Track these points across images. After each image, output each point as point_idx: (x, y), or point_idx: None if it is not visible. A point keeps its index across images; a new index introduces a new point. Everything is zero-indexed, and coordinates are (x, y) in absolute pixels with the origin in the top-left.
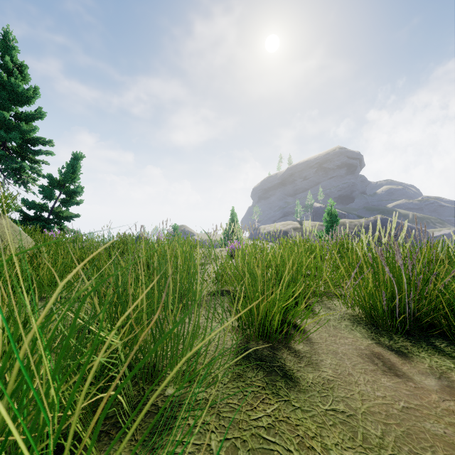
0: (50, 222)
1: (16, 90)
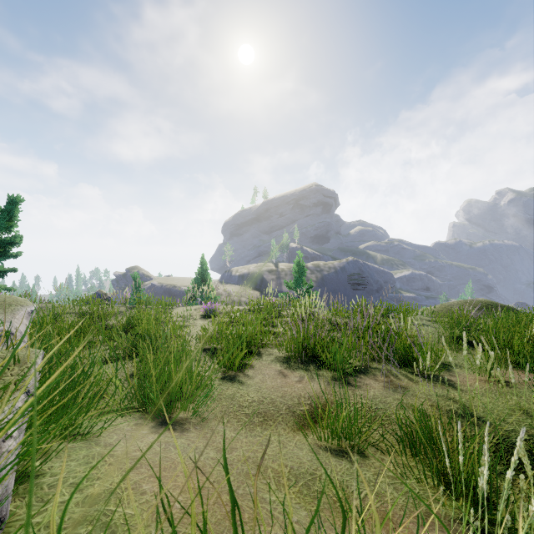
0: None
1: None
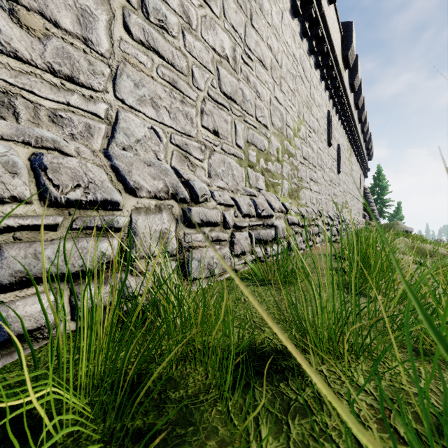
0: None
1: (383, 186)
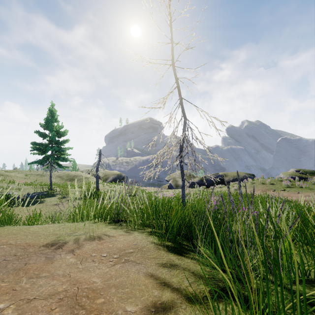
0: None
1: None
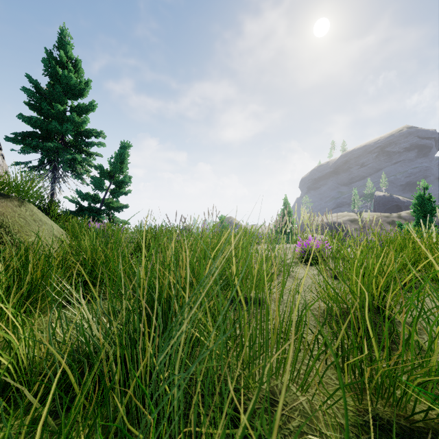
0: (100, 212)
1: (71, 83)
